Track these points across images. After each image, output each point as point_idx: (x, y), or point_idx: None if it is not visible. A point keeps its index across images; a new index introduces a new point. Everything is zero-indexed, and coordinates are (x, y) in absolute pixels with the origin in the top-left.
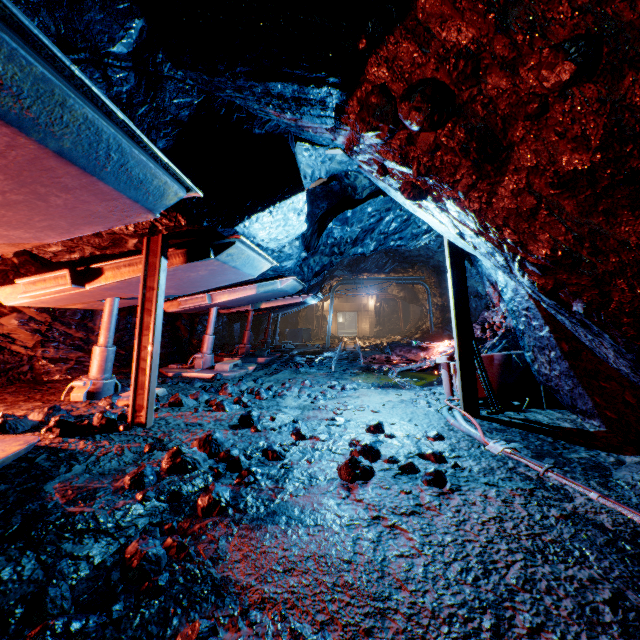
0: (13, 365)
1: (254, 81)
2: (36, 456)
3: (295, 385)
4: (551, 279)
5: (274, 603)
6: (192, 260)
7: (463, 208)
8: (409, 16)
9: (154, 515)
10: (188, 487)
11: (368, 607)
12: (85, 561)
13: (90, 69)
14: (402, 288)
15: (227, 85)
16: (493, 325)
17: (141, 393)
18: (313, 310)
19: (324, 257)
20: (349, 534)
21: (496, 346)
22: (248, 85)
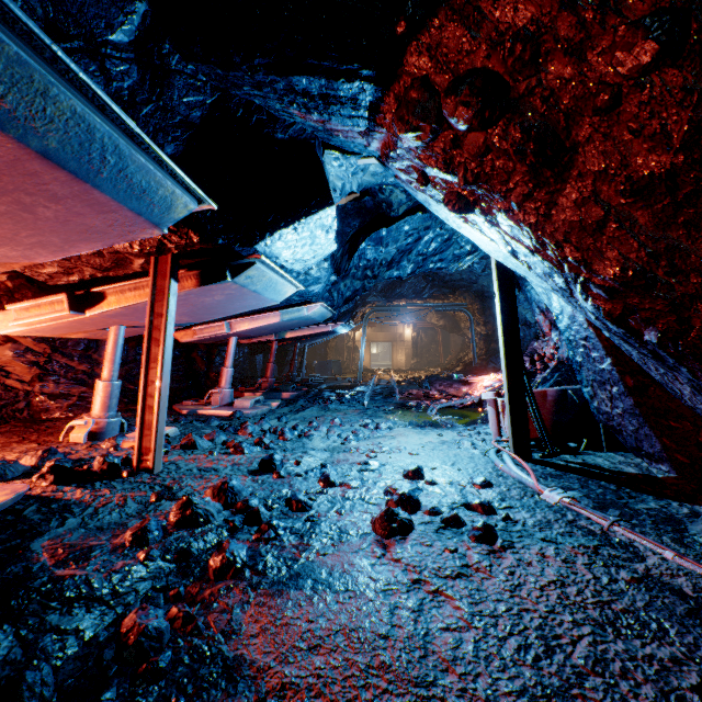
0: (7, 401)
1: (275, 75)
2: (25, 507)
3: (323, 424)
4: (620, 303)
5: (296, 690)
6: (206, 283)
7: (517, 221)
8: None
9: (158, 578)
10: (199, 544)
11: (409, 695)
12: (74, 636)
13: (85, 60)
14: (442, 316)
15: (244, 81)
16: (543, 357)
17: (148, 434)
18: (344, 340)
19: (356, 281)
20: (385, 602)
21: (547, 380)
22: (268, 80)
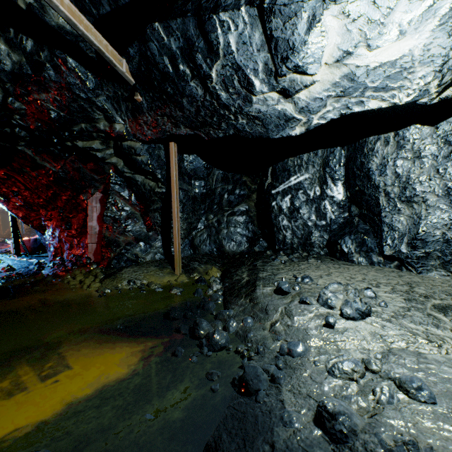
0: None
1: None
2: None
3: None
4: (24, 220)
5: None
6: None
7: (3, 205)
8: None
9: None
10: None
11: None
12: None
13: None
14: None
15: None
16: None
17: None
18: None
19: None
20: None
21: None
22: None
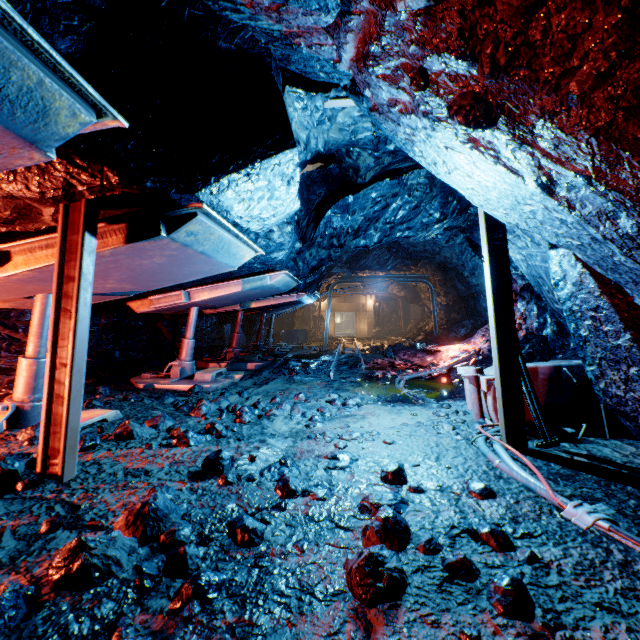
0: None
1: None
2: None
3: (287, 399)
4: None
5: None
6: (135, 239)
7: (572, 128)
8: None
9: None
10: (81, 626)
11: None
12: None
13: None
14: (403, 287)
15: None
16: None
17: (56, 431)
18: (310, 310)
19: (321, 250)
20: None
21: None
22: None
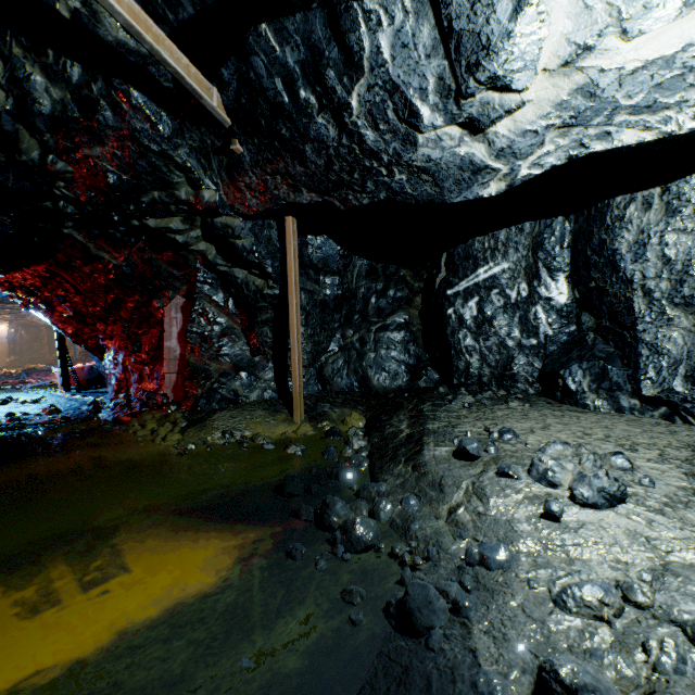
0: None
1: None
2: None
3: None
4: (75, 339)
5: None
6: None
7: (45, 316)
8: (21, 272)
9: None
10: None
11: (6, 412)
12: None
13: None
14: None
15: None
16: None
17: None
18: None
19: None
20: None
21: None
22: None
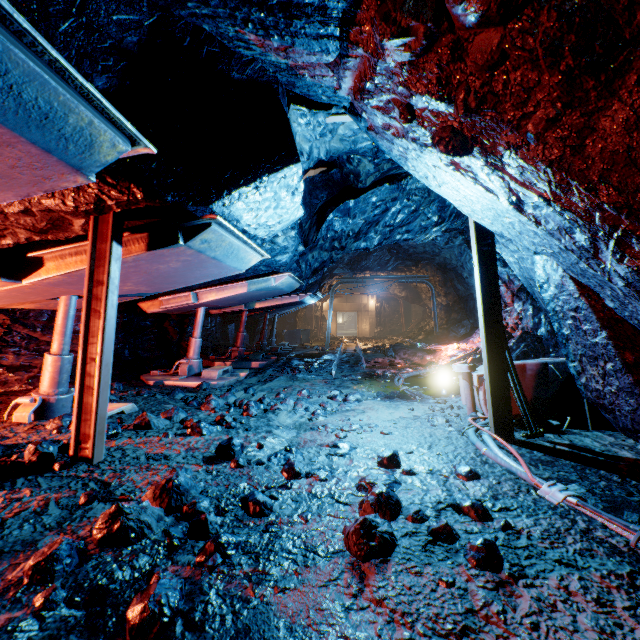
0: None
1: None
2: None
3: (291, 395)
4: None
5: None
6: (155, 247)
7: (532, 160)
8: None
9: (54, 638)
10: (124, 573)
11: None
12: None
13: None
14: (404, 287)
15: None
16: (506, 326)
17: (87, 419)
18: (312, 310)
19: (323, 252)
20: None
21: (513, 350)
22: None
